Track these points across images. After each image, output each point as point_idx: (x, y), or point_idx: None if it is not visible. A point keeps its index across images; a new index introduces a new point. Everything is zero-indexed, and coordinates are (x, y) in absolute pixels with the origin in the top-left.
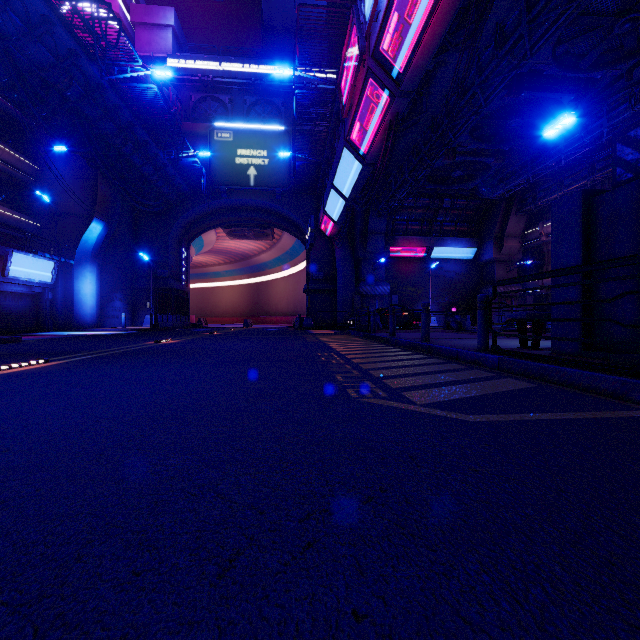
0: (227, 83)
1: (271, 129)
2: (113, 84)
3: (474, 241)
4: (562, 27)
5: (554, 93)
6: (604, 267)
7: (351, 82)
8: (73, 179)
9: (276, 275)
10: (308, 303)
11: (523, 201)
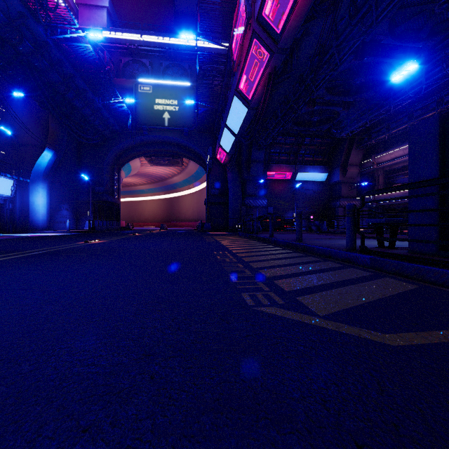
0: (148, 50)
1: (180, 85)
2: (56, 43)
3: (326, 168)
4: (397, 5)
5: (388, 58)
6: None
7: (240, 42)
8: (30, 118)
9: (185, 192)
10: (207, 212)
11: (361, 140)
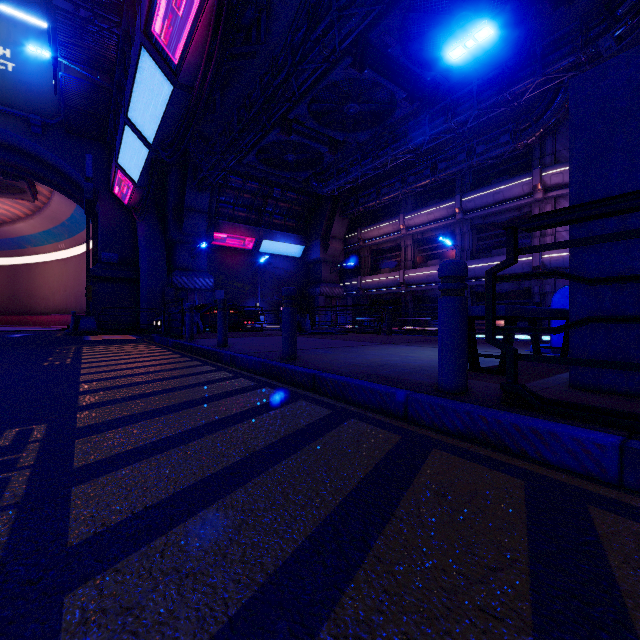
0: None
1: (20, 18)
2: None
3: (302, 239)
4: None
5: (392, 83)
6: None
7: None
8: None
9: (46, 256)
10: (88, 295)
11: (346, 205)
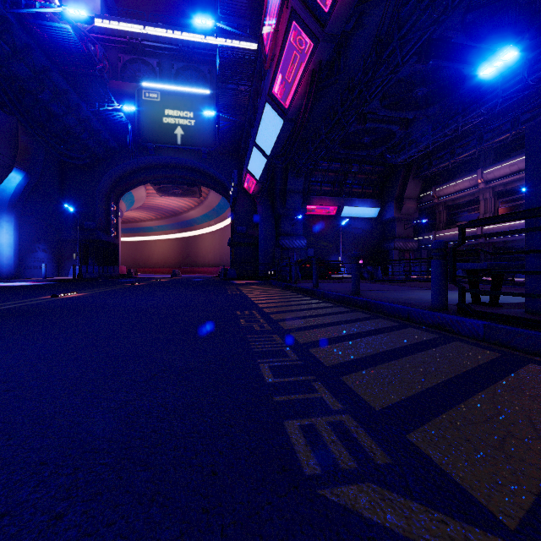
0: (155, 48)
1: (197, 92)
2: (21, 20)
3: (378, 202)
4: None
5: (458, 63)
6: None
7: (274, 26)
8: None
9: (204, 230)
10: (232, 255)
11: (420, 168)
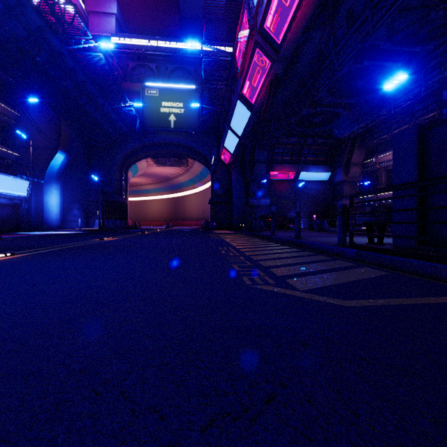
0: (154, 55)
1: (186, 88)
2: (71, 52)
3: (329, 168)
4: (394, 13)
5: (387, 62)
6: (442, 181)
7: (243, 51)
8: (43, 122)
9: (189, 192)
10: (212, 211)
11: (363, 140)
